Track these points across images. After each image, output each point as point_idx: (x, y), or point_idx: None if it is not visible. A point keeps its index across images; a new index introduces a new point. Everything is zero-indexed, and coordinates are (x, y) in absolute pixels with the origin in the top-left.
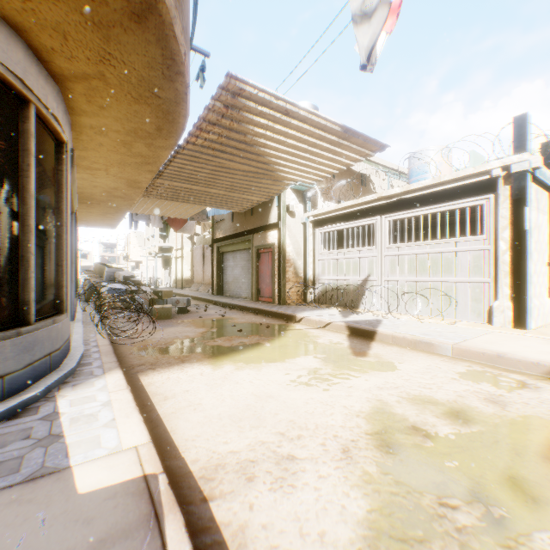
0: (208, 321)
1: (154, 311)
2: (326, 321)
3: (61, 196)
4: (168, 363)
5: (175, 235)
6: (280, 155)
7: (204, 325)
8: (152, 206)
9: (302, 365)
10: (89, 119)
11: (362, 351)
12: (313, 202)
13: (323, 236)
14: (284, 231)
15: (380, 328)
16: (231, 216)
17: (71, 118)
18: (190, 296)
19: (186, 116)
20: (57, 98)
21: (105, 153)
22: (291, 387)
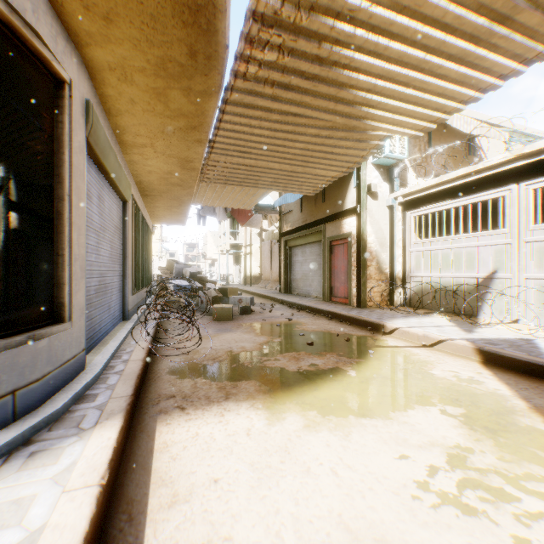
0: (271, 326)
1: (213, 311)
2: (436, 338)
3: (61, 158)
4: (207, 397)
5: (244, 231)
6: (374, 82)
7: (267, 331)
8: (213, 195)
9: (425, 433)
10: (101, 51)
11: (533, 407)
12: (401, 179)
13: (416, 222)
14: (363, 217)
15: None
16: (300, 205)
17: (81, 54)
18: (257, 293)
19: (225, 11)
20: None
21: (141, 117)
22: (425, 508)
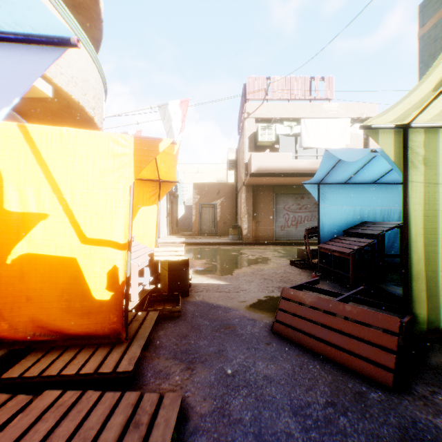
0: None
1: None
2: None
3: None
4: None
5: None
6: None
7: None
8: None
9: None
10: None
11: None
12: None
13: None
14: None
15: None
16: None
17: None
18: None
19: None
20: None
21: None
22: None
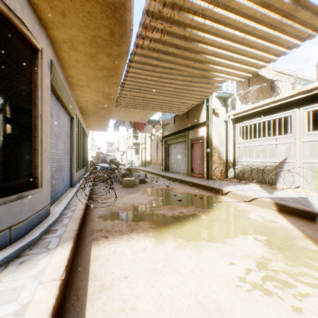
0: (157, 190)
1: (123, 182)
2: (252, 197)
3: (36, 93)
4: (120, 231)
5: (141, 135)
6: (216, 50)
7: (154, 193)
8: (123, 114)
9: (244, 250)
10: (59, 32)
11: (305, 236)
12: (232, 105)
13: (240, 130)
14: (210, 127)
15: (313, 208)
16: (173, 120)
17: (47, 33)
18: (148, 171)
19: (131, 10)
20: (20, 1)
21: (82, 69)
22: (243, 291)
